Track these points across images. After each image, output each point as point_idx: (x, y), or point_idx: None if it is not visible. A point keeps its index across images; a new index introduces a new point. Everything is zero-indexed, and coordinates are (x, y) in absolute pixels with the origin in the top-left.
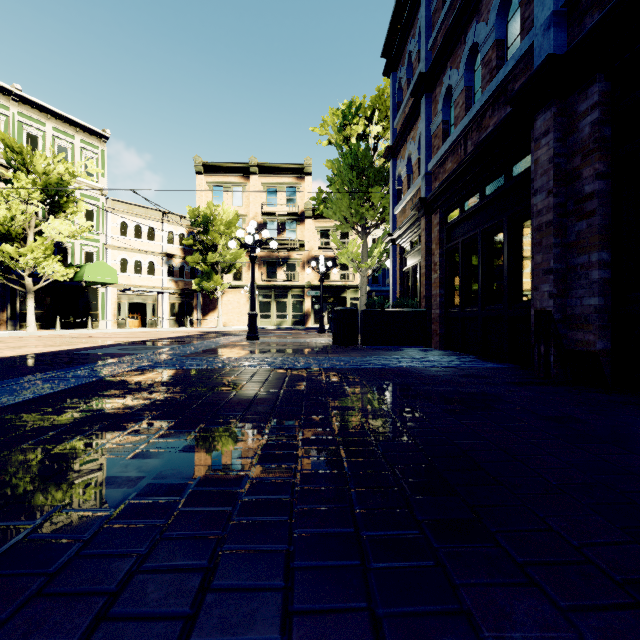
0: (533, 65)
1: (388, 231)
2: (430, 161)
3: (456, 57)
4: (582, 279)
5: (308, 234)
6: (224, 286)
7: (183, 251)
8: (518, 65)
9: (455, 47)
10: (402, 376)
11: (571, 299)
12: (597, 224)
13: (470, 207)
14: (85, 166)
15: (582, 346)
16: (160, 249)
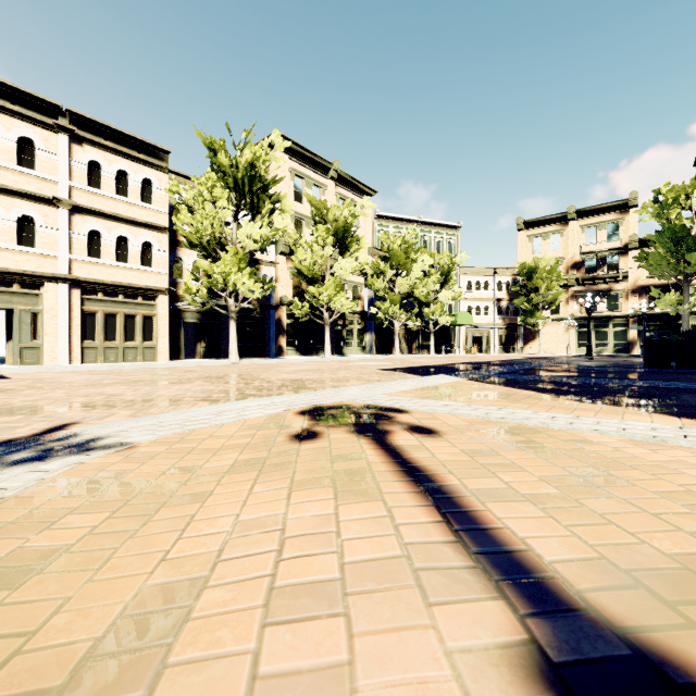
0: None
1: None
2: None
3: None
4: None
5: (633, 265)
6: (545, 321)
7: (508, 295)
8: None
9: None
10: None
11: None
12: None
13: None
14: (448, 250)
15: None
16: (492, 296)
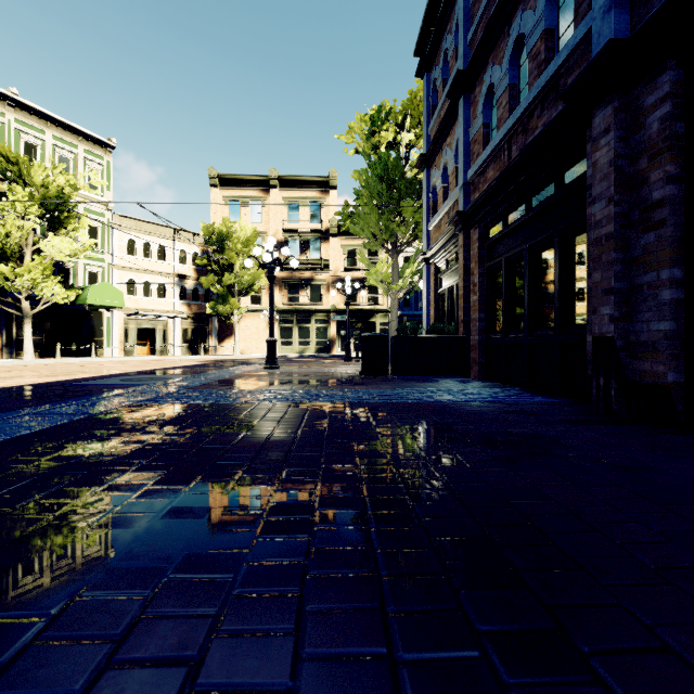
0: (590, 55)
1: (421, 249)
2: (469, 170)
3: (499, 51)
4: (649, 300)
5: (333, 253)
6: (241, 310)
7: (196, 272)
8: (572, 56)
9: (497, 40)
10: (440, 412)
11: (636, 323)
12: (668, 236)
13: (515, 220)
14: (89, 178)
15: (649, 378)
16: (171, 269)
